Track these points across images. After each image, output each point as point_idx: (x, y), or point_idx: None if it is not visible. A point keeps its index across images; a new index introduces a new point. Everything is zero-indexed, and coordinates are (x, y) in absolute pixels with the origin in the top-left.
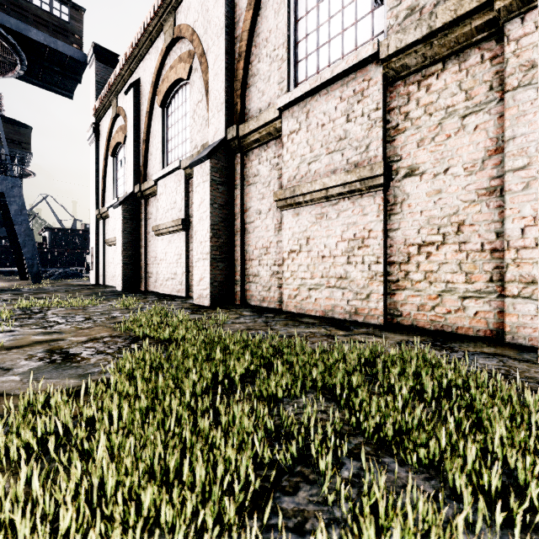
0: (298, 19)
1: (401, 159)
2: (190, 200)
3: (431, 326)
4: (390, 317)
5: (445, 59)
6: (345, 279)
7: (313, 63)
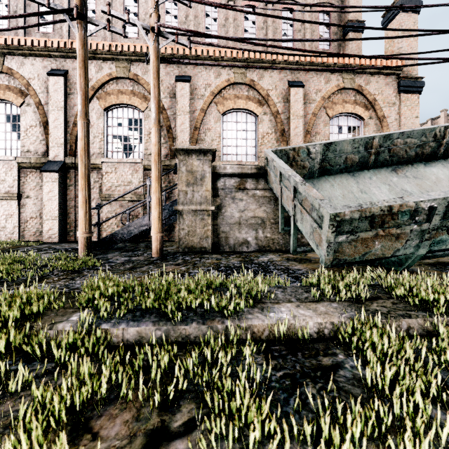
0: None
1: (25, 192)
2: None
3: (33, 240)
4: (22, 239)
5: (37, 169)
6: (5, 228)
7: None
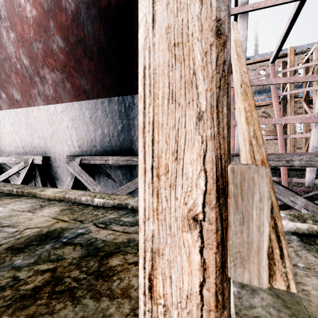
0: (296, 124)
1: None
2: (266, 144)
3: None
4: None
5: None
6: None
7: (299, 131)
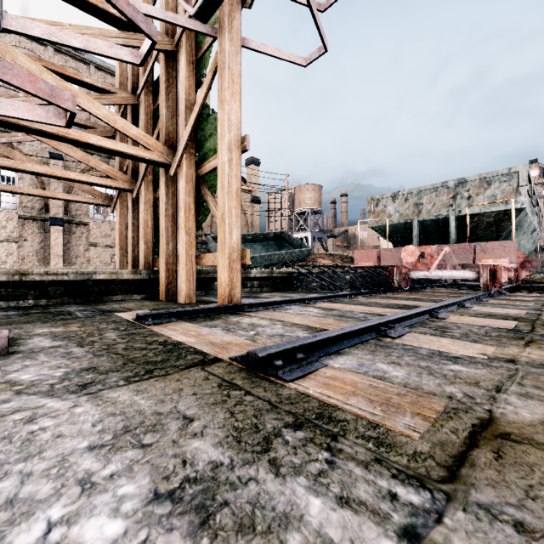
0: None
1: (23, 237)
2: None
3: None
4: None
5: (34, 221)
6: (6, 262)
7: None
